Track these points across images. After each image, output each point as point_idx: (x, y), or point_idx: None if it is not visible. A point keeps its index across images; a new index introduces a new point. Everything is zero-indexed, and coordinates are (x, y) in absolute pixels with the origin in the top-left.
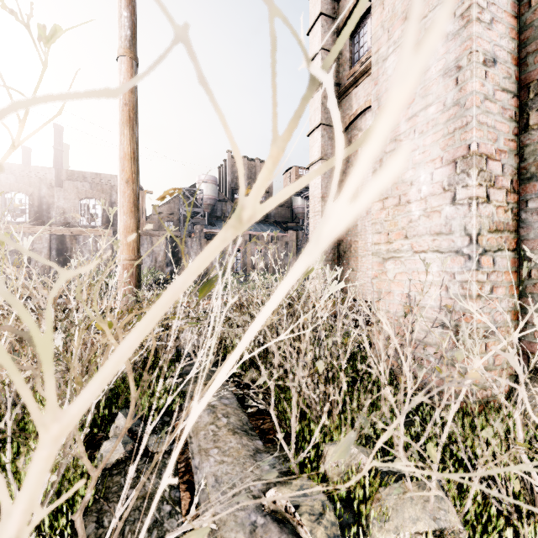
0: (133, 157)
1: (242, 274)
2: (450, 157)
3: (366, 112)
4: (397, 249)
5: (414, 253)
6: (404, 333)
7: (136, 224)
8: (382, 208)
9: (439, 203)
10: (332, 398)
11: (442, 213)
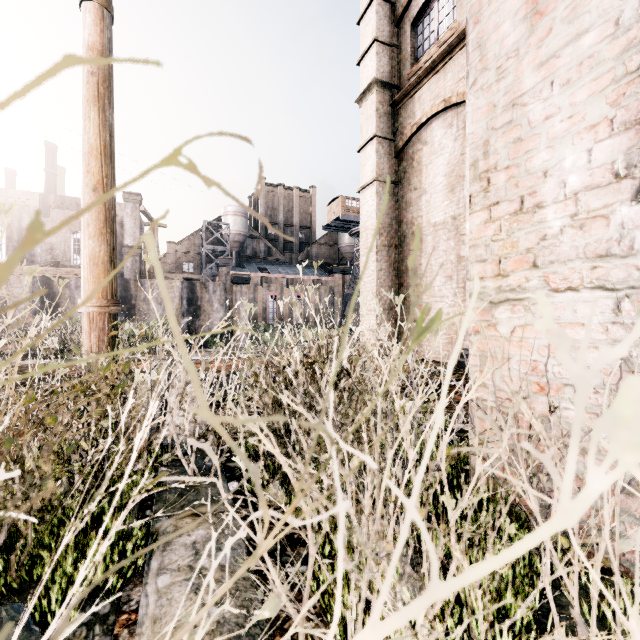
0: (104, 153)
1: (277, 326)
2: (632, 116)
3: (432, 120)
4: (516, 286)
5: (552, 292)
6: (532, 427)
7: (109, 253)
8: (489, 221)
9: (605, 201)
10: (425, 576)
11: (613, 220)
